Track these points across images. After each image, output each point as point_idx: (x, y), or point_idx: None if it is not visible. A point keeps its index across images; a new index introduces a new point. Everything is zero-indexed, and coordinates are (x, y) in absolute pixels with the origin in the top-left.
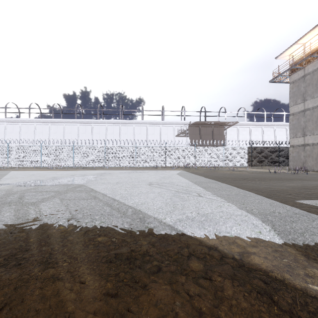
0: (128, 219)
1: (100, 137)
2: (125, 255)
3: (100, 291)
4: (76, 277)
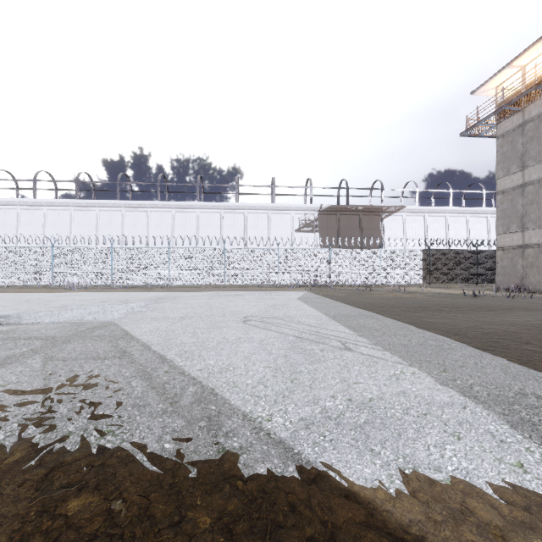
0: (180, 420)
1: (162, 232)
2: None
3: None
4: None
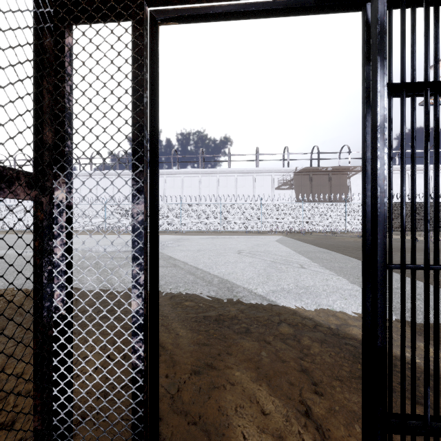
0: (215, 287)
1: (175, 192)
2: (213, 317)
3: (193, 340)
4: (170, 329)
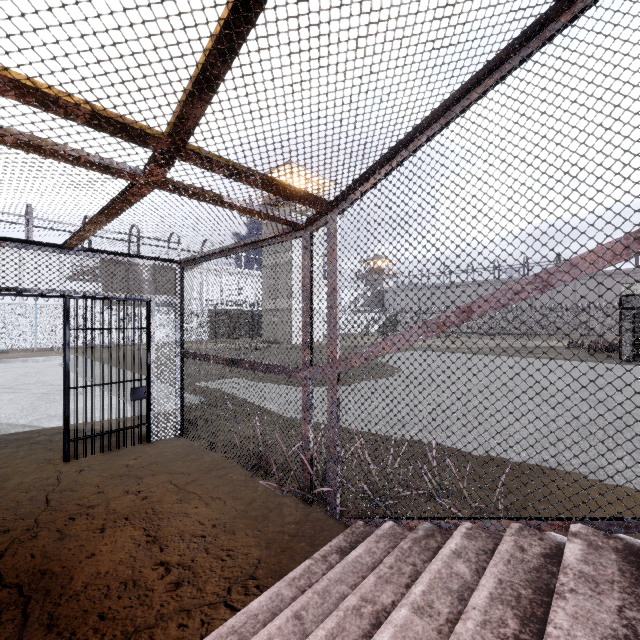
0: None
1: None
2: None
3: None
4: None
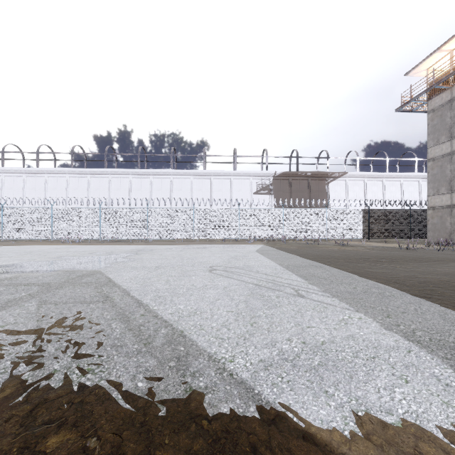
0: (152, 360)
1: (142, 195)
2: None
3: None
4: None
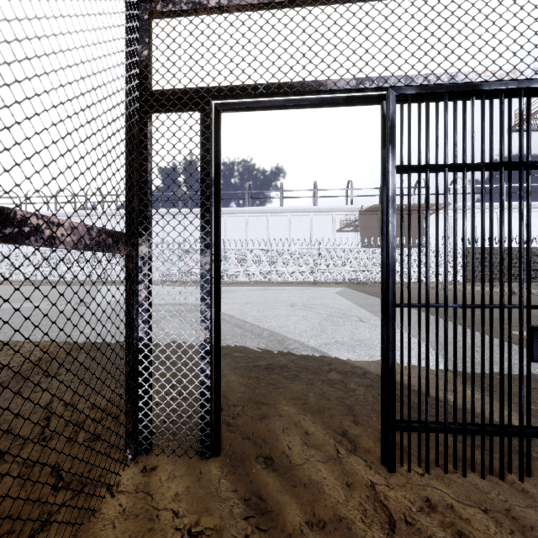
0: (265, 340)
1: None
2: (263, 365)
3: (244, 384)
4: (222, 376)
